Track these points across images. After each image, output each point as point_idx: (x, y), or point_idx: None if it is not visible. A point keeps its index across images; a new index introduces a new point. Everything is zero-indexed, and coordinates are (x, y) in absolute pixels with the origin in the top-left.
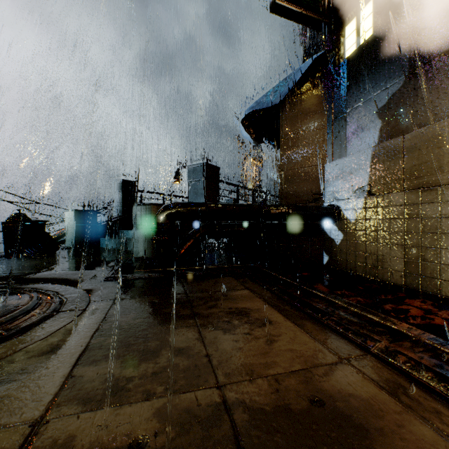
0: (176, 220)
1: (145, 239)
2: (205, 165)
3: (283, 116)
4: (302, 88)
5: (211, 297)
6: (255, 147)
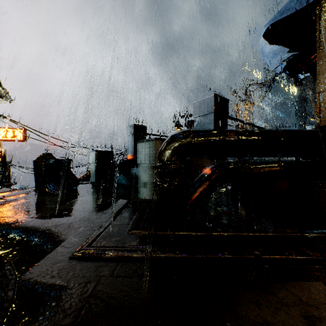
0: (187, 156)
1: (149, 179)
2: (213, 96)
3: (321, 19)
4: None
5: None
6: (246, 94)
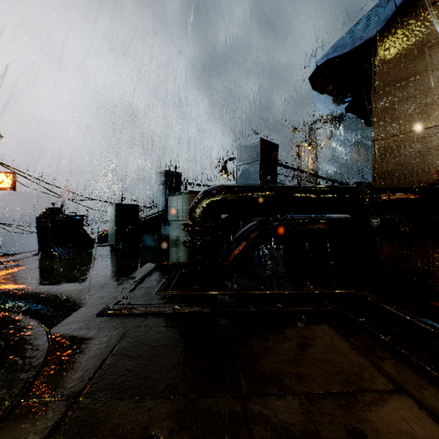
0: (221, 213)
1: (182, 239)
2: (259, 141)
3: (376, 60)
4: (413, 8)
5: (317, 435)
6: (310, 132)
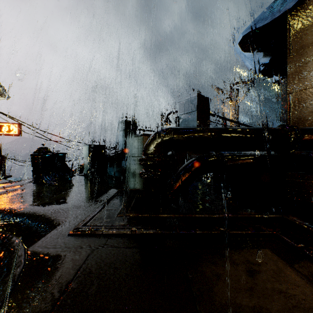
0: (169, 150)
1: (137, 171)
2: (196, 95)
3: (291, 29)
4: None
5: None
6: (231, 92)
